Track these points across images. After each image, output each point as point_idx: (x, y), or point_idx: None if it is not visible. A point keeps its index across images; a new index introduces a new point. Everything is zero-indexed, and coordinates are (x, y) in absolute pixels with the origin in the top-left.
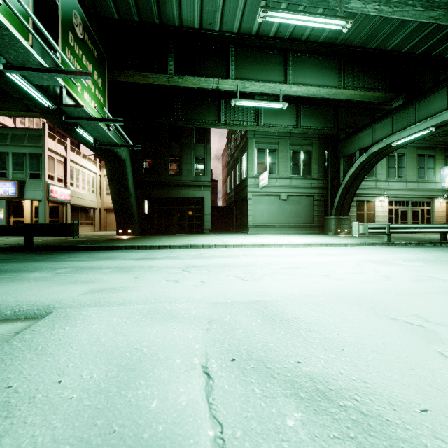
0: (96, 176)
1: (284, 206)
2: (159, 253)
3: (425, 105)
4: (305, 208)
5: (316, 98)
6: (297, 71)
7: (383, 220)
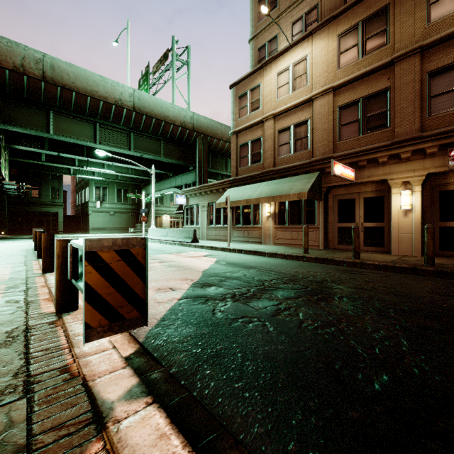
0: None
1: (112, 218)
2: None
3: (161, 185)
4: (125, 219)
5: None
6: (110, 164)
7: (167, 226)
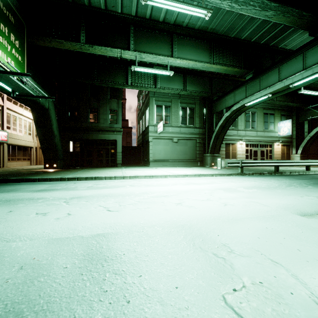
0: (33, 121)
1: (175, 147)
2: (63, 184)
3: (266, 79)
4: (190, 148)
5: (196, 70)
6: (181, 48)
7: (242, 156)
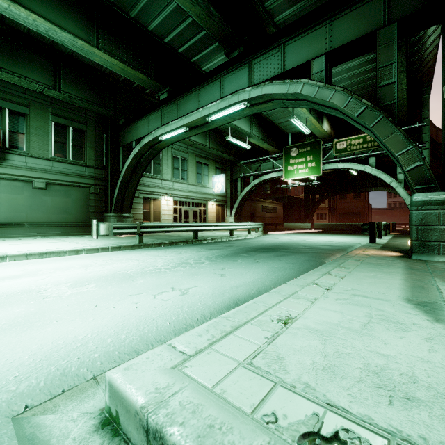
0: None
1: (42, 198)
2: None
3: (184, 105)
4: (77, 202)
5: (82, 60)
6: None
7: (169, 218)
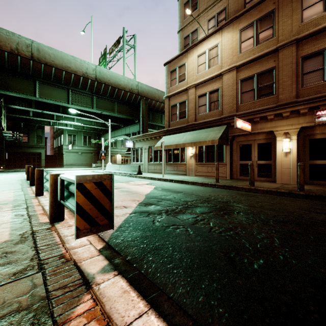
0: None
1: (80, 157)
2: None
3: (115, 133)
4: (89, 158)
5: None
6: (78, 118)
7: (119, 162)
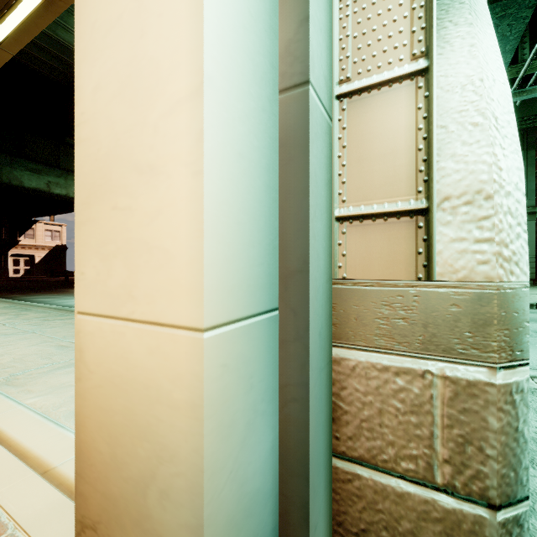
0: None
1: None
2: None
3: None
4: None
5: None
6: None
7: None
